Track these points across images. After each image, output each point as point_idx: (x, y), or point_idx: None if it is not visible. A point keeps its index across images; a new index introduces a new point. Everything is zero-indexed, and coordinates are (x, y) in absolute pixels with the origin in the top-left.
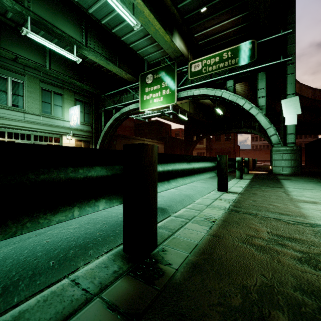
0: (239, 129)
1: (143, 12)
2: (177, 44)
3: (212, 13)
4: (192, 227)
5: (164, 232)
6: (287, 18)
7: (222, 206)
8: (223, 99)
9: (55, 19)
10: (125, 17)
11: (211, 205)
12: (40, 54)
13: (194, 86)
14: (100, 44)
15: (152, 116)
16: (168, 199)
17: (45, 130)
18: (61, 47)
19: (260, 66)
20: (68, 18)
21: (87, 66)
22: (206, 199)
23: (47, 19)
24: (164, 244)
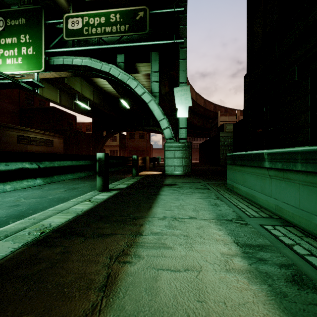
0: (148, 127)
1: None
2: None
3: None
4: None
5: None
6: None
7: None
8: (114, 79)
9: None
10: None
11: None
12: None
13: (74, 51)
14: None
15: None
16: None
17: None
18: None
19: (152, 43)
20: None
21: None
22: None
23: None
24: None
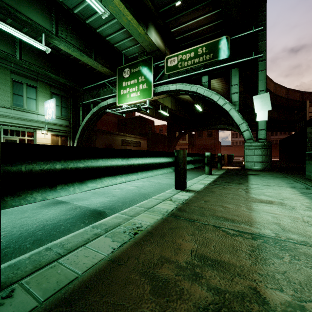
0: (219, 126)
1: (113, 0)
2: (153, 38)
3: (187, 8)
4: (98, 245)
5: (50, 255)
6: (258, 15)
7: (165, 210)
8: (199, 95)
9: (19, 4)
10: (91, 4)
11: (153, 209)
12: (9, 43)
13: (171, 81)
14: (73, 35)
15: (128, 110)
16: (117, 200)
17: (17, 124)
18: (33, 37)
19: (233, 63)
20: (36, 4)
21: (63, 59)
22: (154, 200)
23: (9, 3)
24: (23, 281)
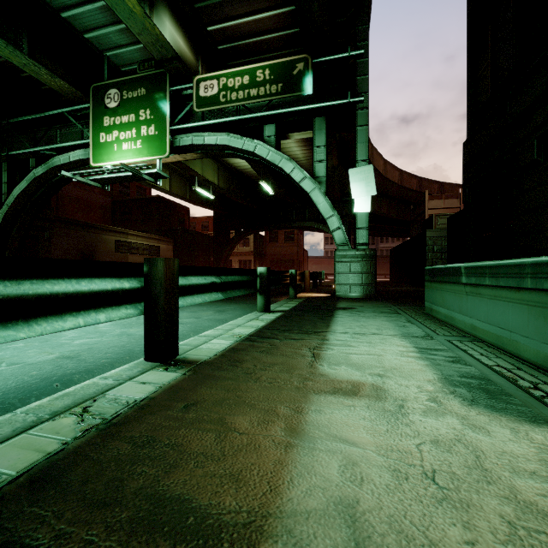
0: (303, 223)
1: None
2: (166, 31)
3: None
4: None
5: None
6: (357, 29)
7: None
8: (259, 159)
9: None
10: None
11: None
12: None
13: (206, 126)
14: None
15: (115, 177)
16: None
17: None
18: None
19: (316, 106)
20: None
21: None
22: (15, 421)
23: None
24: None
